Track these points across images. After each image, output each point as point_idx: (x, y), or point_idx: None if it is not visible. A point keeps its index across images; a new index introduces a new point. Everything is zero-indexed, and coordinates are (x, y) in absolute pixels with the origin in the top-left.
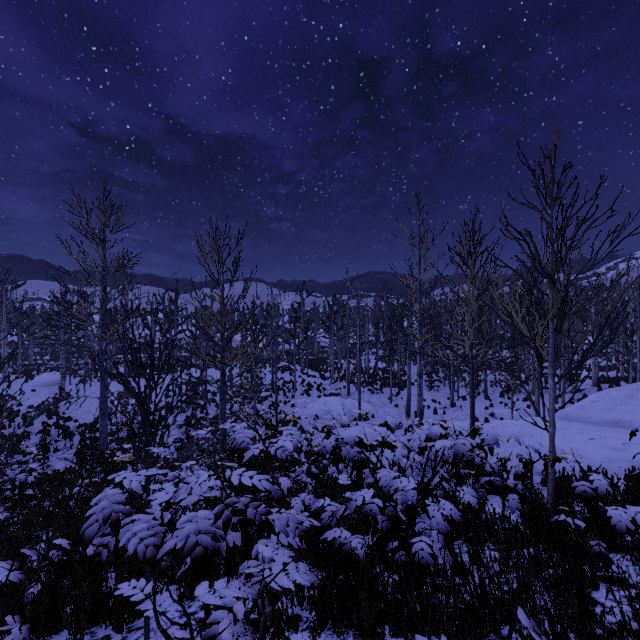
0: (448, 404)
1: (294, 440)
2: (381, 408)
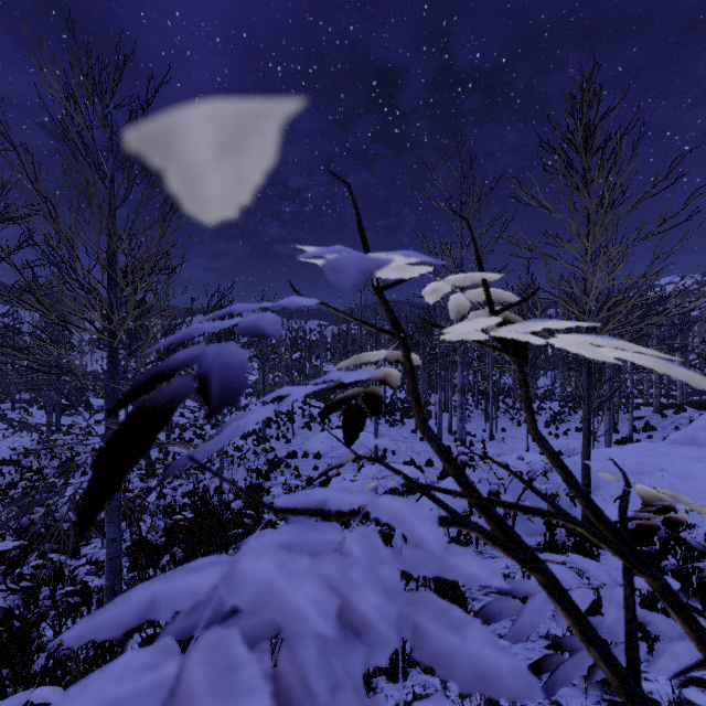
0: (485, 437)
1: None
2: (403, 443)
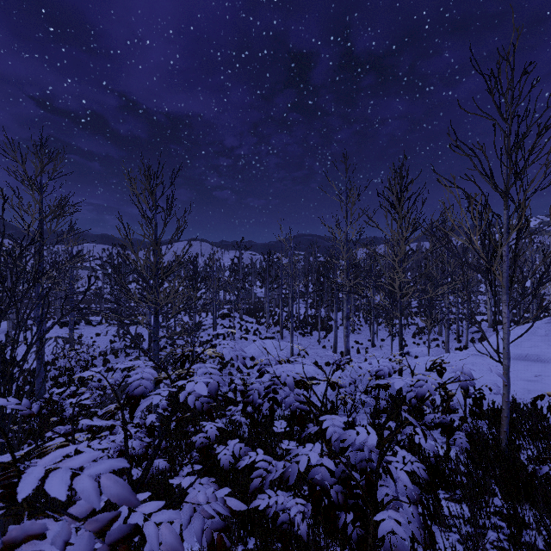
0: (369, 345)
1: (212, 381)
2: (311, 349)
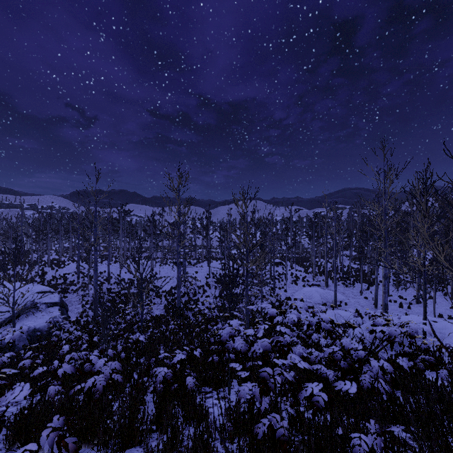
0: (414, 301)
1: (297, 316)
2: (353, 298)
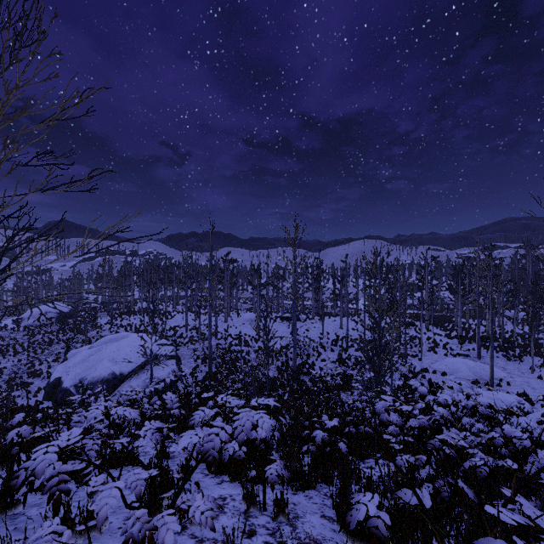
0: None
1: (450, 397)
2: (519, 377)
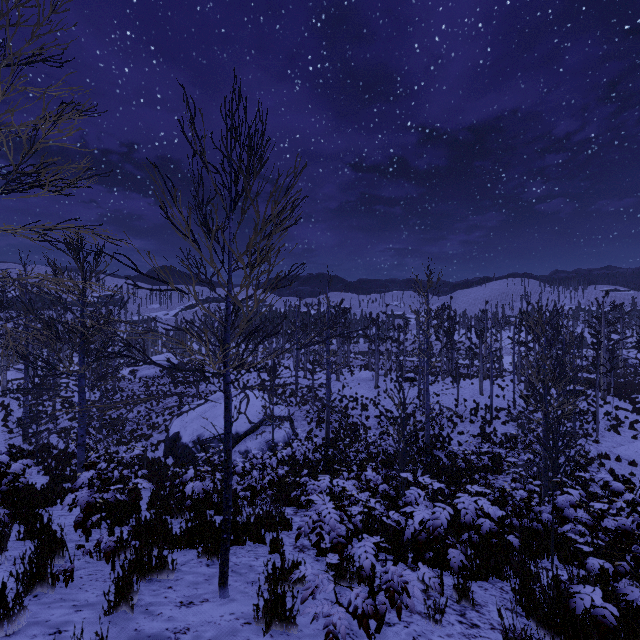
0: None
1: None
2: None
